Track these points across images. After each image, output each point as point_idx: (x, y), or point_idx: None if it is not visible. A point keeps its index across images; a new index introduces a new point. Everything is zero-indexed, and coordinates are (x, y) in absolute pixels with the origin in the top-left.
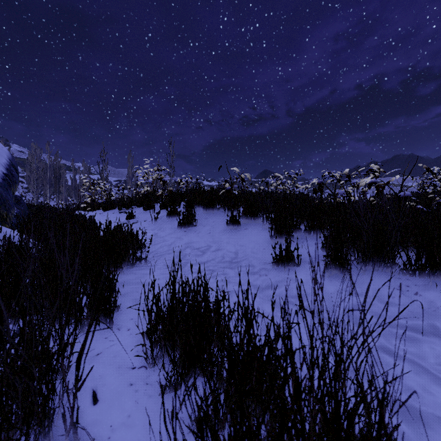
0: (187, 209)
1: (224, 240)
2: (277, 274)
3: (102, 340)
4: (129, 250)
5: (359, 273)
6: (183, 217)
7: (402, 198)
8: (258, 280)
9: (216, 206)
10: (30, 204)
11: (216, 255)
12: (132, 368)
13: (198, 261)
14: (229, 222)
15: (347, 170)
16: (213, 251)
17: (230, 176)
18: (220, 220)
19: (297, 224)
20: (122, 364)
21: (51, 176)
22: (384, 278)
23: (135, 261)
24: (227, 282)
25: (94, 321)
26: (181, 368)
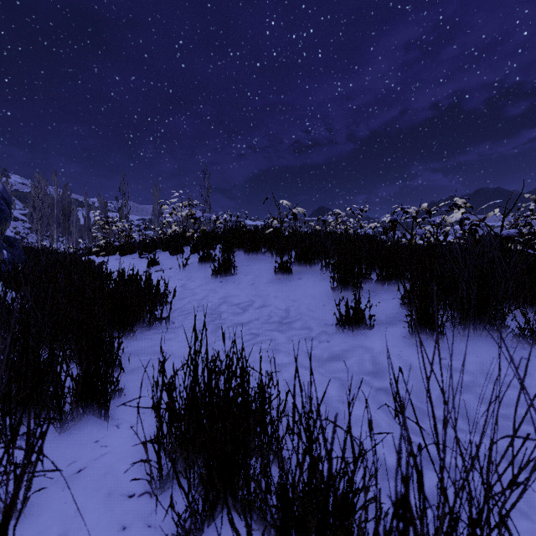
0: (223, 254)
1: (271, 294)
2: (343, 340)
3: (90, 446)
4: (145, 307)
5: (455, 340)
6: (219, 263)
7: (503, 239)
8: (317, 348)
9: (261, 249)
10: (29, 248)
11: (261, 314)
12: (129, 497)
13: (237, 321)
14: (277, 270)
15: (425, 205)
16: (257, 308)
17: (279, 211)
18: (266, 268)
19: (366, 273)
20: (114, 489)
21: (59, 213)
22: (490, 347)
23: (153, 322)
24: (276, 351)
25: (83, 413)
26: (203, 502)
